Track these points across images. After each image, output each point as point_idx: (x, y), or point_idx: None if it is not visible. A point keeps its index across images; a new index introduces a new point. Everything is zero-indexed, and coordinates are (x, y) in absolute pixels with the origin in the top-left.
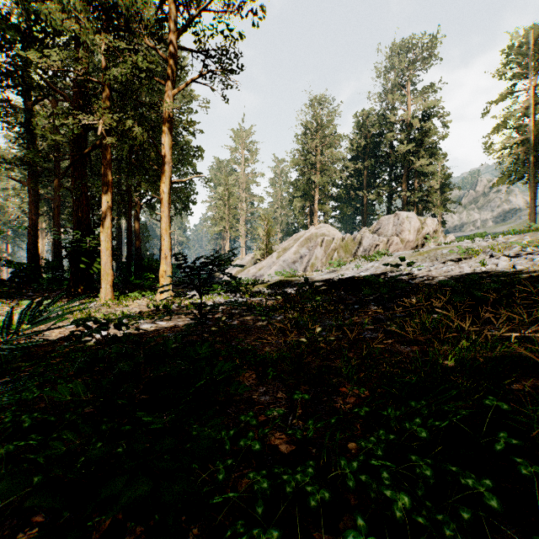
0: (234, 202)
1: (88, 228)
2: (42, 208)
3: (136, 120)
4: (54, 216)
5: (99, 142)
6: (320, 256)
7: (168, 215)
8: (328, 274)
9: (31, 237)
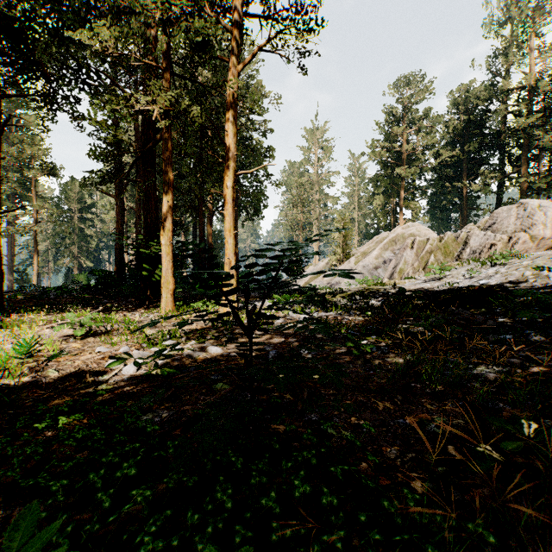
0: (307, 204)
1: (156, 234)
2: (132, 220)
3: (194, 101)
4: (136, 225)
5: (160, 136)
6: (410, 260)
7: (232, 213)
8: (428, 282)
9: (118, 246)
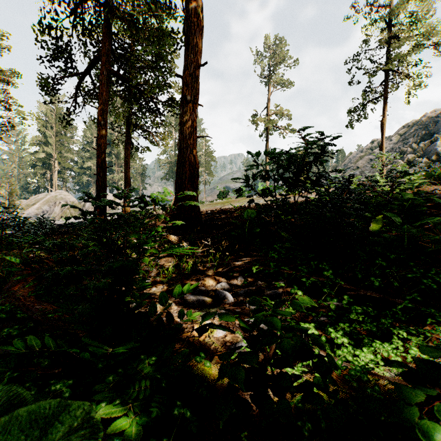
0: None
1: None
2: None
3: None
4: None
5: None
6: (58, 212)
7: None
8: (61, 222)
9: None
